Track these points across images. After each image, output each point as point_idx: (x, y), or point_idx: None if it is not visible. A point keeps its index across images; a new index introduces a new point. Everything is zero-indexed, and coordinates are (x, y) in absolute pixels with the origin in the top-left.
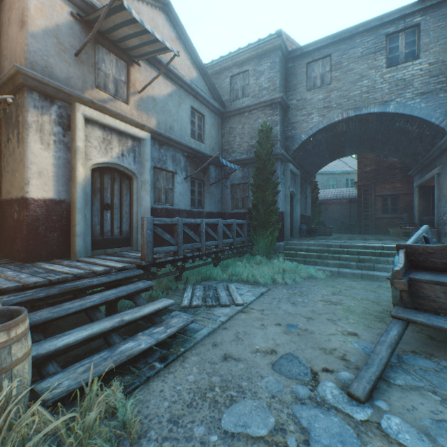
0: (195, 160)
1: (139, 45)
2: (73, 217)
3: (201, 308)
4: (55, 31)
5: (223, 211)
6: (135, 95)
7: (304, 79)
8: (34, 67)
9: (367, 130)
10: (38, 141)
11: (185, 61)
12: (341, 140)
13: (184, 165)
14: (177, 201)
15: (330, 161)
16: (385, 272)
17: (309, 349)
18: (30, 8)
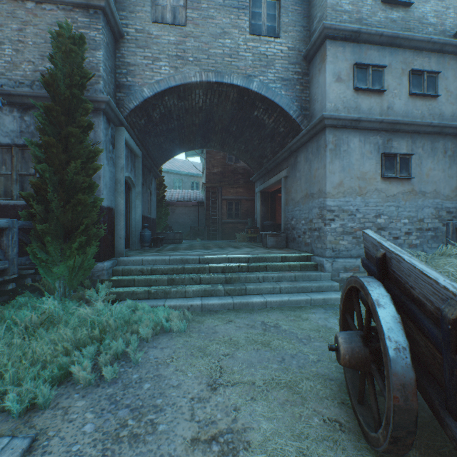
0: None
1: None
2: None
3: None
4: None
5: None
6: None
7: (148, 1)
8: None
9: (225, 114)
10: None
11: None
12: (196, 122)
13: None
14: None
15: (180, 152)
16: (259, 294)
17: None
18: None
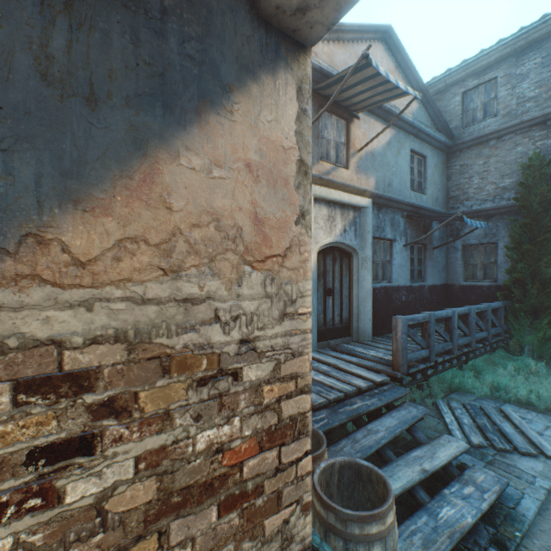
0: (415, 218)
1: (367, 98)
2: None
3: (487, 450)
4: None
5: (449, 282)
6: (354, 156)
7: None
8: None
9: None
10: None
11: None
12: None
13: (402, 229)
14: (396, 276)
15: None
16: None
17: None
18: None
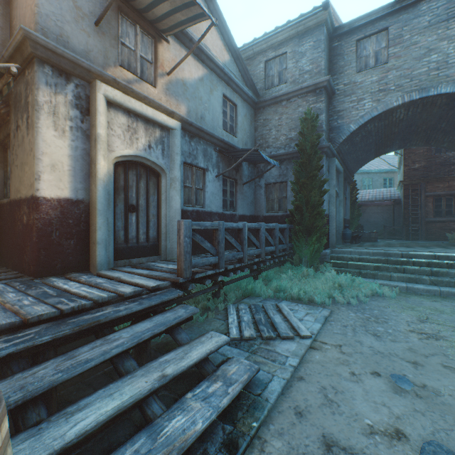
0: (228, 155)
1: (169, 12)
2: (93, 221)
3: (256, 341)
4: None
5: (256, 214)
6: (163, 77)
7: (353, 59)
8: (46, 34)
9: (430, 117)
10: (51, 126)
11: (217, 42)
12: (394, 131)
13: (215, 161)
14: (209, 202)
15: (374, 157)
16: None
17: None
18: None
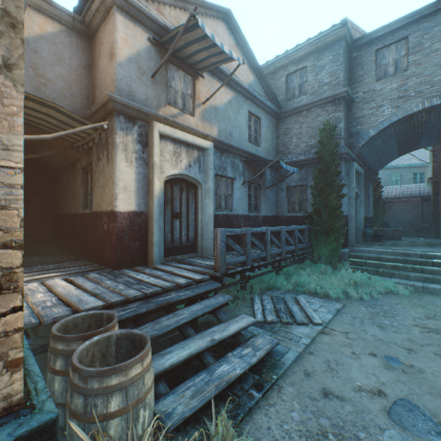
0: (252, 164)
1: (206, 58)
2: (150, 227)
3: (276, 324)
4: (136, 57)
5: (278, 214)
6: (199, 107)
7: (372, 68)
8: (121, 93)
9: None
10: (124, 159)
11: (243, 67)
12: (417, 132)
13: (241, 171)
14: (236, 207)
15: (399, 156)
16: None
17: (427, 396)
18: (117, 41)
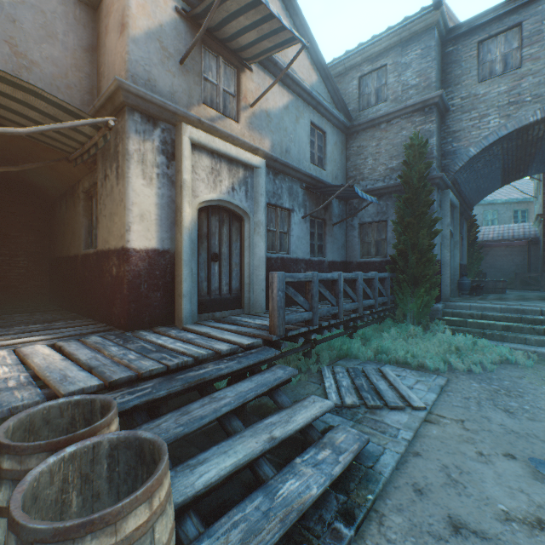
0: (315, 192)
1: (255, 40)
2: (178, 272)
3: (359, 409)
4: (158, 32)
5: (348, 259)
6: (246, 110)
7: (473, 66)
8: (135, 81)
9: None
10: (140, 175)
11: (303, 62)
12: (529, 152)
13: (301, 200)
14: (294, 248)
15: (501, 185)
16: None
17: None
18: (131, 6)
